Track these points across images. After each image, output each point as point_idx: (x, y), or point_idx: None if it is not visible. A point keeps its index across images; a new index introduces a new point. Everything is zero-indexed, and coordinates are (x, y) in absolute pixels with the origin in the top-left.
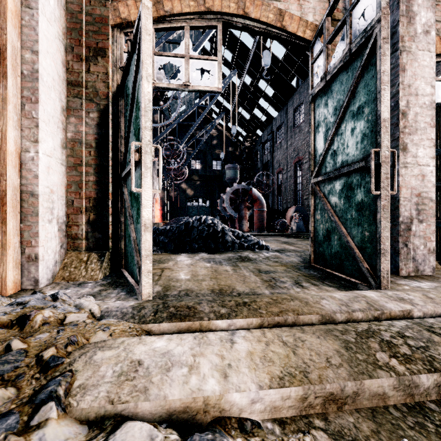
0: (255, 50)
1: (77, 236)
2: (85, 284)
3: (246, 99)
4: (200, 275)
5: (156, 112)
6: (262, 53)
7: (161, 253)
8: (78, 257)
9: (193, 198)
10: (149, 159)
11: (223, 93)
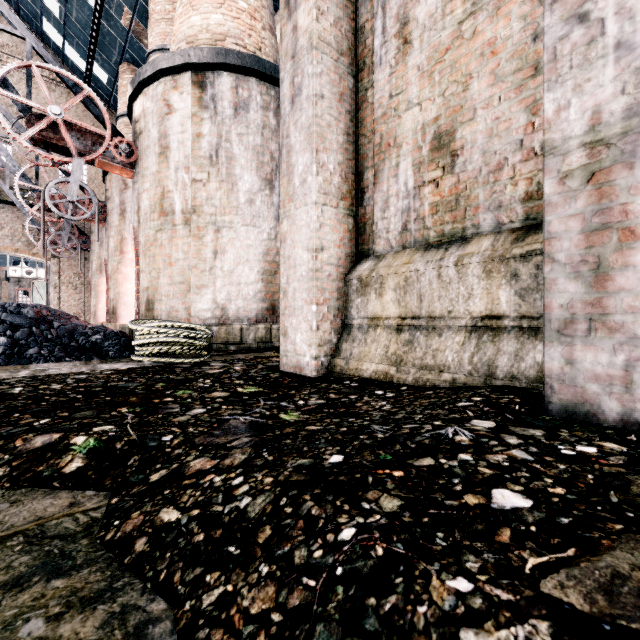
0: None
1: None
2: None
3: None
4: None
5: None
6: None
7: None
8: None
9: None
10: None
11: None
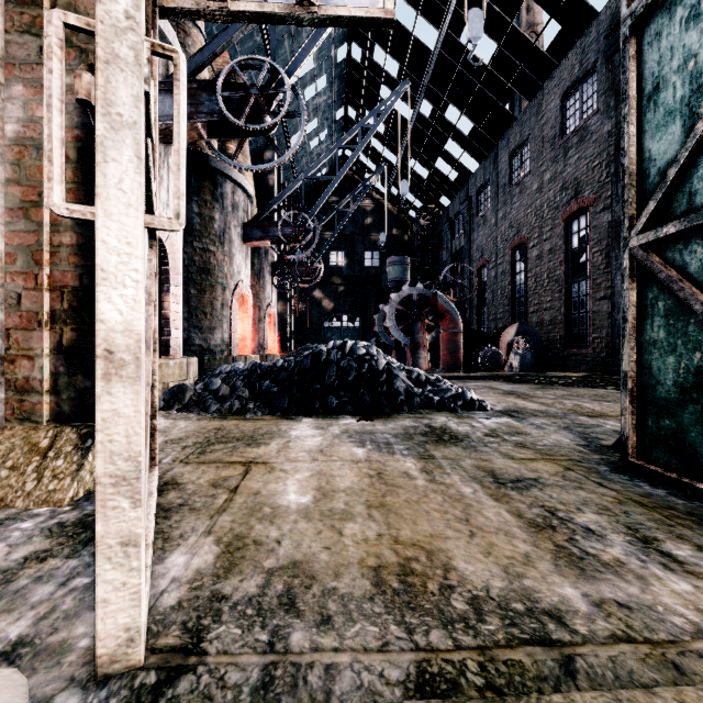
0: (441, 52)
1: (29, 385)
2: (13, 522)
3: (422, 143)
4: (340, 491)
5: (271, 171)
6: (466, 14)
7: (262, 417)
8: (27, 438)
9: (334, 314)
10: (127, 89)
11: (383, 135)
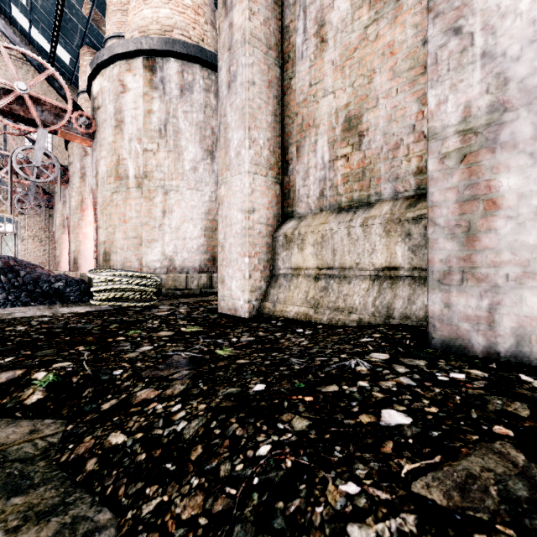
0: None
1: None
2: None
3: None
4: None
5: None
6: None
7: None
8: None
9: None
10: None
11: None
